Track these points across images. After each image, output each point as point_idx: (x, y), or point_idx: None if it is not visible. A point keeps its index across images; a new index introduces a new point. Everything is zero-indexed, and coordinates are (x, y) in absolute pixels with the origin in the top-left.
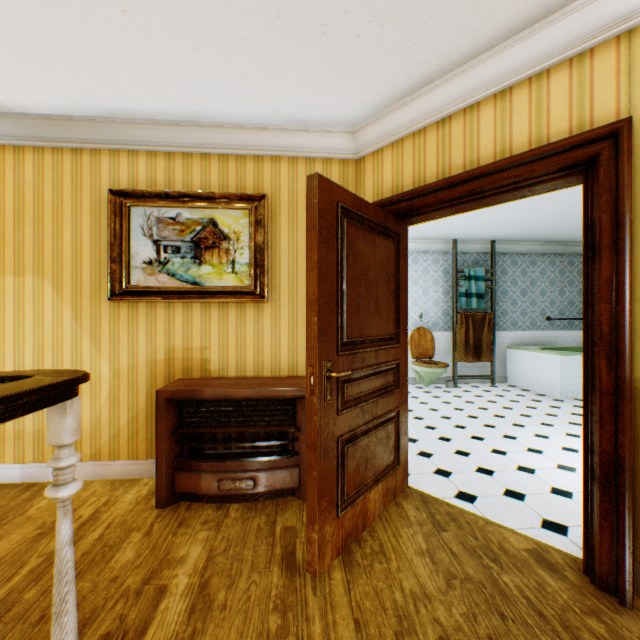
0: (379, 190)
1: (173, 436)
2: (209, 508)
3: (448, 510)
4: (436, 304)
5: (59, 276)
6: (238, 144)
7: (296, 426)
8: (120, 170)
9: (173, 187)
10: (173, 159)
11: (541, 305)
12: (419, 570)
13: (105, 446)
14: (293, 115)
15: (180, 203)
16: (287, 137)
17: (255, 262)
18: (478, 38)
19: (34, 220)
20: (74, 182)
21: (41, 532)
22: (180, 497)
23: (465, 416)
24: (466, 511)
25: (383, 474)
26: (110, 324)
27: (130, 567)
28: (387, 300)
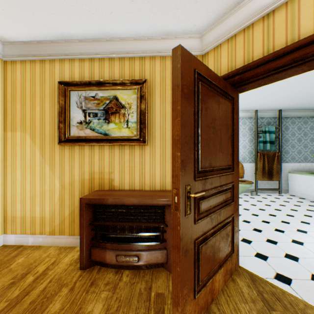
0: (218, 72)
1: (90, 226)
2: (110, 272)
3: (272, 290)
4: (244, 147)
5: (33, 131)
6: (130, 50)
7: (164, 223)
8: (65, 70)
9: (93, 78)
10: (93, 62)
11: (311, 147)
12: None
13: (57, 227)
14: (163, 28)
15: (97, 87)
16: (159, 43)
17: (140, 121)
18: None
19: (21, 101)
20: (41, 79)
21: (13, 282)
22: (94, 263)
23: (267, 214)
24: (286, 292)
25: (224, 260)
26: (59, 158)
27: None
28: (226, 142)
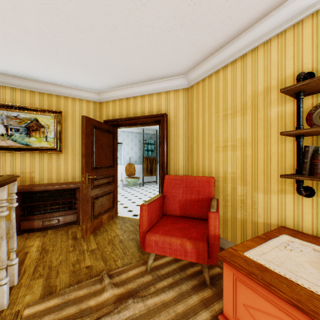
0: (108, 115)
1: (20, 207)
2: (38, 233)
3: (129, 219)
4: (136, 153)
5: None
6: (49, 89)
7: (76, 199)
8: None
9: (15, 103)
10: (15, 91)
11: None
12: (117, 231)
13: None
14: (74, 84)
15: (19, 110)
16: (71, 90)
17: (57, 137)
18: (135, 80)
19: None
20: None
21: None
22: (23, 232)
23: (143, 195)
24: (134, 218)
25: (108, 210)
26: None
27: (9, 251)
28: (110, 154)
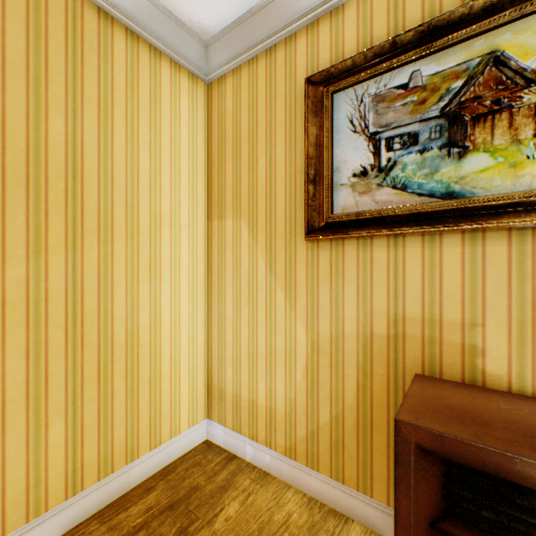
0: None
1: (430, 530)
2: None
3: None
4: None
5: (253, 214)
6: None
7: None
8: (318, 48)
9: (401, 32)
10: None
11: None
12: None
13: (300, 443)
14: None
15: (416, 50)
16: None
17: None
18: None
19: (232, 154)
20: (267, 92)
21: None
22: None
23: None
24: None
25: None
26: (306, 273)
27: None
28: None
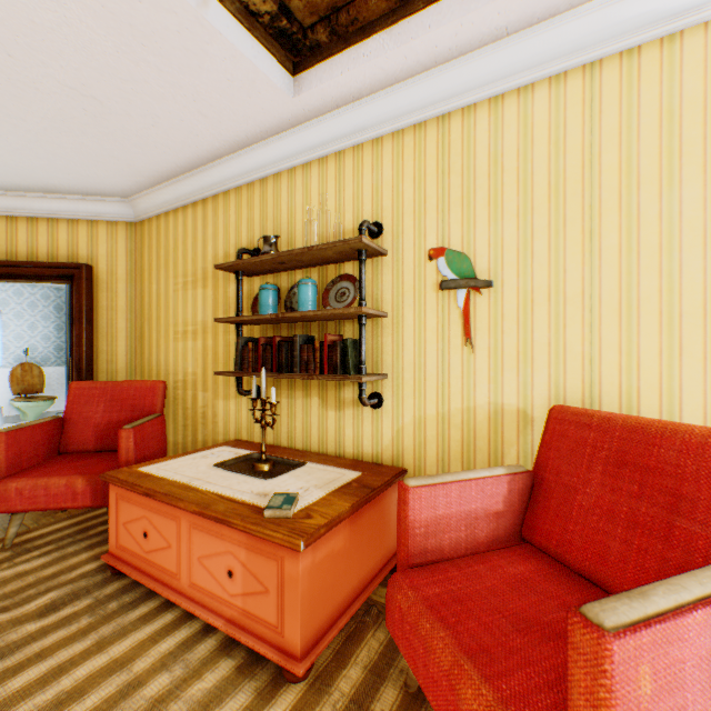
0: None
1: None
2: None
3: None
4: (49, 339)
5: None
6: None
7: None
8: None
9: None
10: None
11: None
12: None
13: None
14: None
15: None
16: None
17: None
18: (9, 185)
19: None
20: None
21: None
22: None
23: None
24: None
25: None
26: None
27: None
28: None
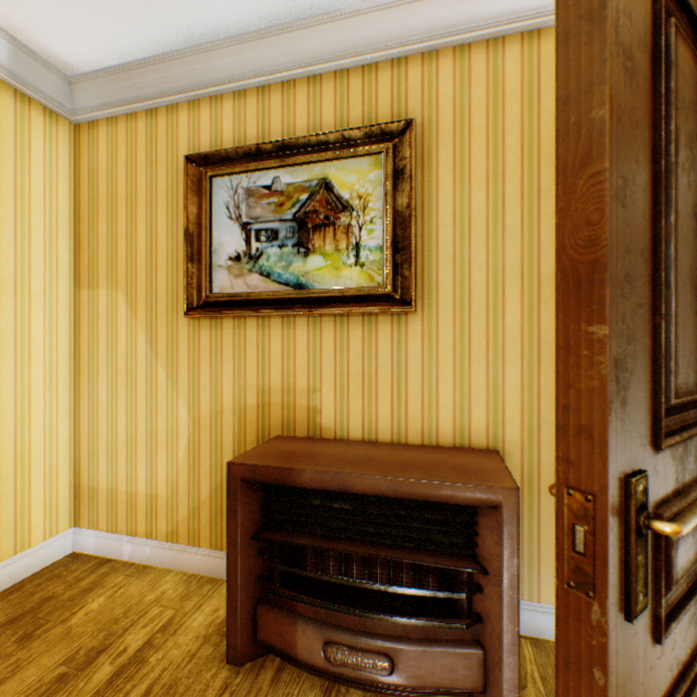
0: None
1: (254, 542)
2: (308, 691)
3: None
4: None
5: (133, 286)
6: (364, 44)
7: (476, 561)
8: (200, 128)
9: (268, 139)
10: (268, 96)
11: None
12: None
13: (183, 523)
14: None
15: (276, 161)
16: (451, 6)
17: (393, 243)
18: None
19: (108, 214)
20: (148, 156)
21: (63, 673)
22: (266, 647)
23: None
24: None
25: None
26: (188, 350)
27: None
28: None
